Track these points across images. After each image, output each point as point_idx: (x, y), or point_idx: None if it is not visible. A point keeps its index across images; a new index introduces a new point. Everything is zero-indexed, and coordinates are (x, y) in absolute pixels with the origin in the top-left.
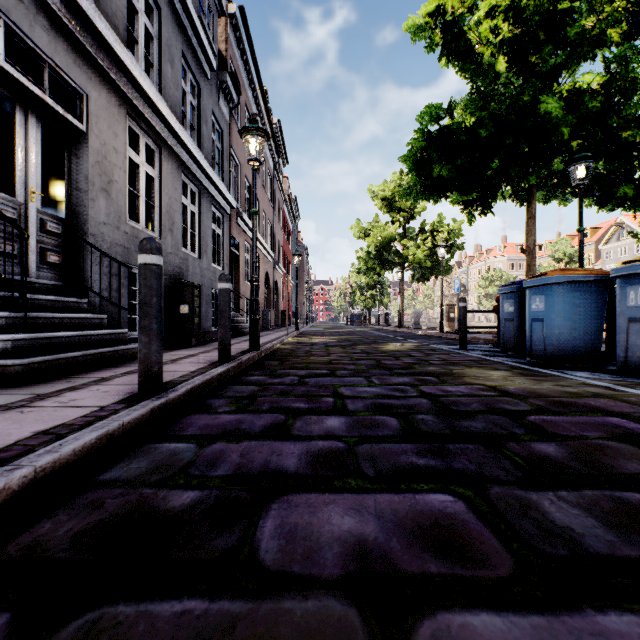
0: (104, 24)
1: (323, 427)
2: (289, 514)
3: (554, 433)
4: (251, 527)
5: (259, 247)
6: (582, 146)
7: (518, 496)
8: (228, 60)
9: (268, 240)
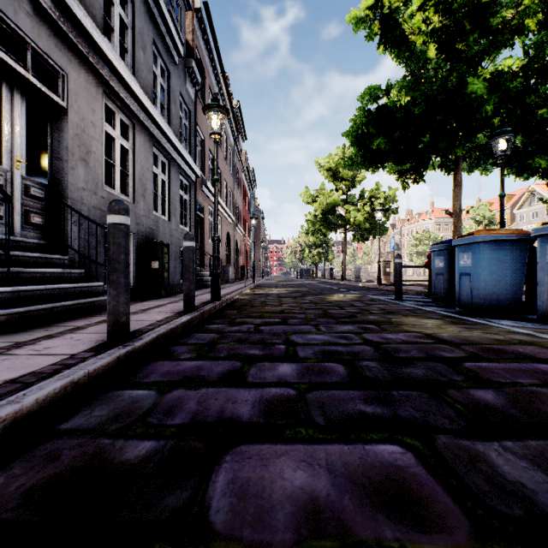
0: (82, 12)
1: (276, 374)
2: (241, 467)
3: (490, 380)
4: (203, 482)
5: (221, 211)
6: (503, 122)
7: (465, 447)
8: (194, 49)
9: (229, 205)
